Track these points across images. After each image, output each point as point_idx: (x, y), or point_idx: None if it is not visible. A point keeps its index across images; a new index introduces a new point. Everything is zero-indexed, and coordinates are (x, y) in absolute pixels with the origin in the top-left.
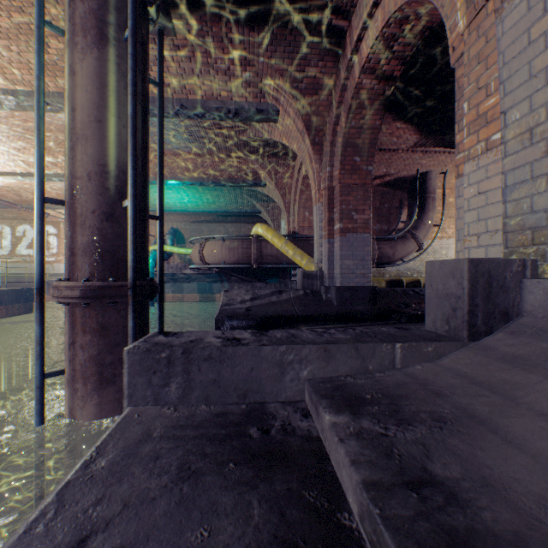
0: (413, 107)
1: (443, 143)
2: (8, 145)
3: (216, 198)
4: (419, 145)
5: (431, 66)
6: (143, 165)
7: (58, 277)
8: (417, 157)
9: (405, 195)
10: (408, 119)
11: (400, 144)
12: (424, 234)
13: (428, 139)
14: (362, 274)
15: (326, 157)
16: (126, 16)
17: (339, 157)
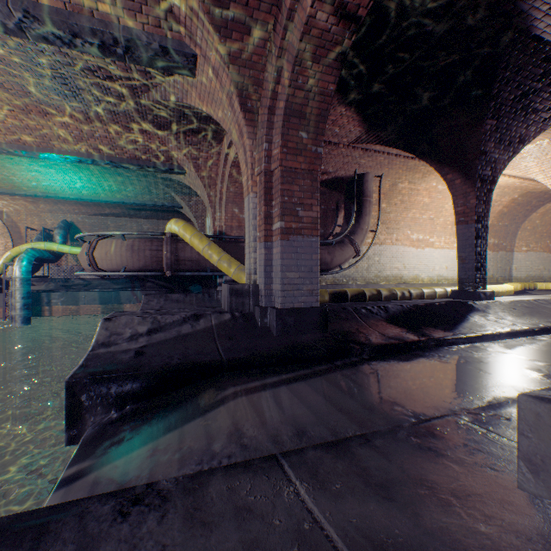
0: (363, 88)
1: (386, 140)
2: None
3: (121, 185)
4: (361, 141)
5: (392, 28)
6: None
7: None
8: (357, 154)
9: (342, 197)
10: (354, 104)
11: (342, 136)
12: (361, 239)
13: (371, 134)
14: (310, 290)
15: (262, 129)
16: None
17: (280, 129)
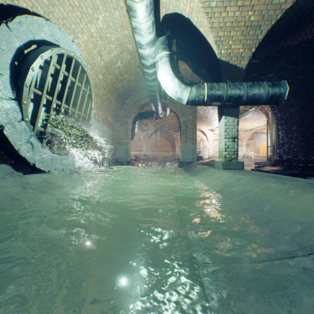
0: None
1: None
2: None
3: None
4: None
5: None
6: None
7: None
8: None
9: None
10: None
11: None
12: None
13: None
14: None
15: None
16: None
17: None
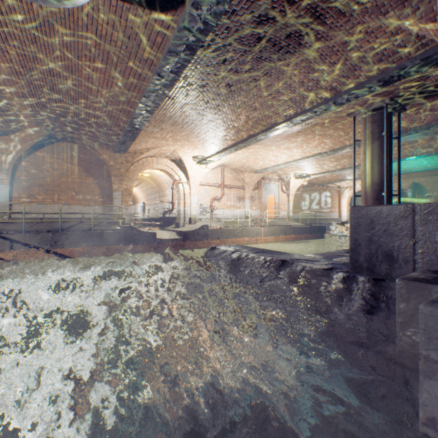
0: None
1: None
2: (321, 163)
3: None
4: None
5: None
6: (389, 177)
7: (331, 221)
8: None
9: None
10: None
11: None
12: None
13: None
14: None
15: None
16: (382, 126)
17: None
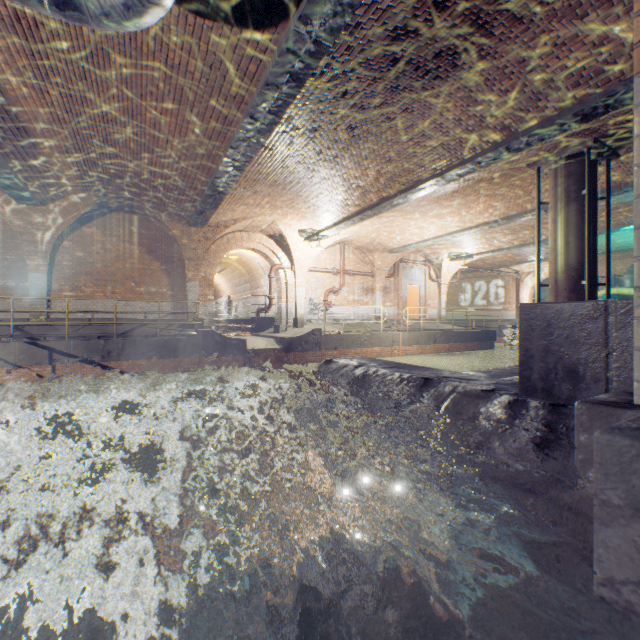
0: None
1: None
2: (488, 237)
3: None
4: None
5: None
6: (593, 257)
7: (504, 323)
8: None
9: None
10: None
11: None
12: None
13: None
14: None
15: None
16: (582, 181)
17: None
